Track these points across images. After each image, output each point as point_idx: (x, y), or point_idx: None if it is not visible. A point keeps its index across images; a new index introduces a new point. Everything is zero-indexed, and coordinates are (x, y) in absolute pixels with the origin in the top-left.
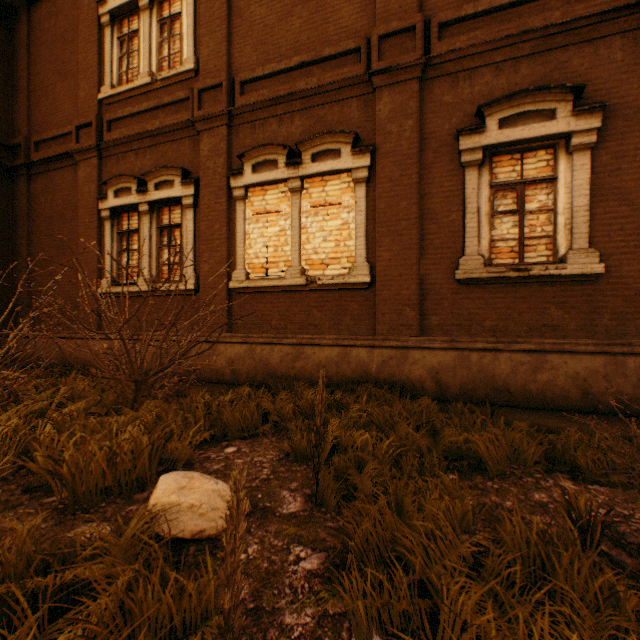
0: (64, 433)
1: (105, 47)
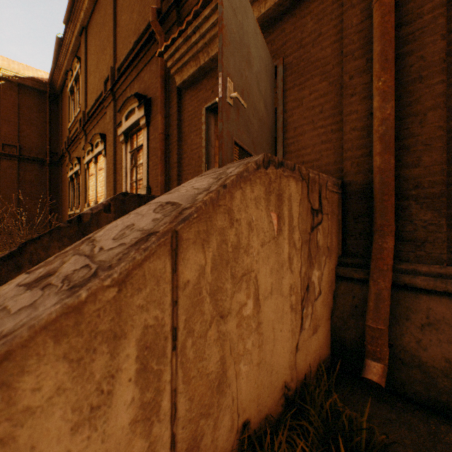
0: None
1: (70, 105)
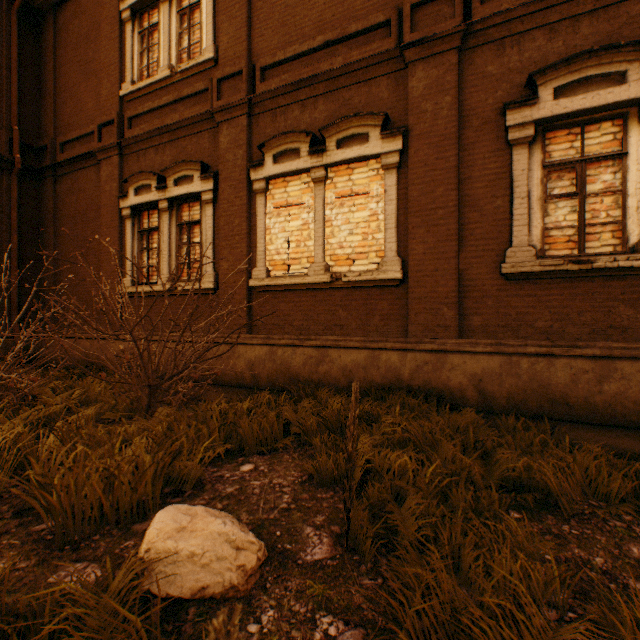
0: (64, 446)
1: (126, 43)
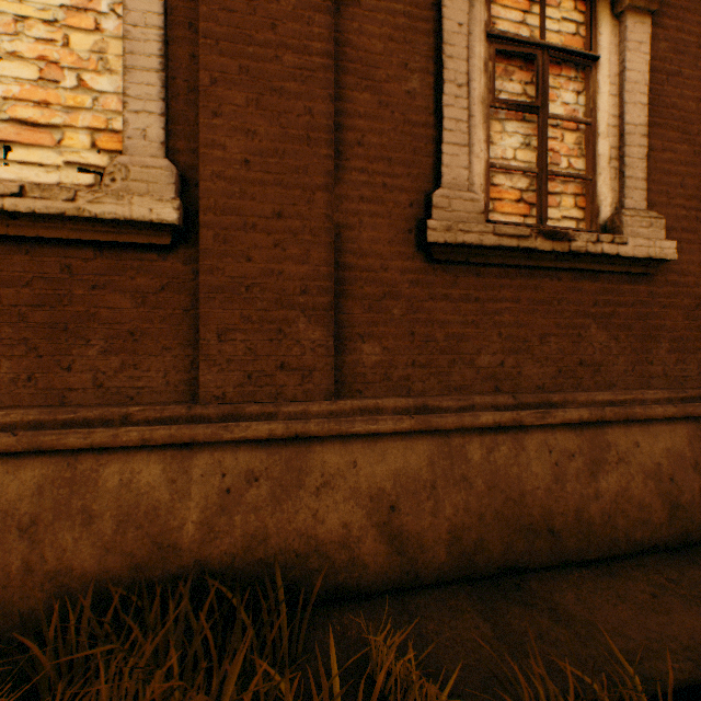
0: None
1: None
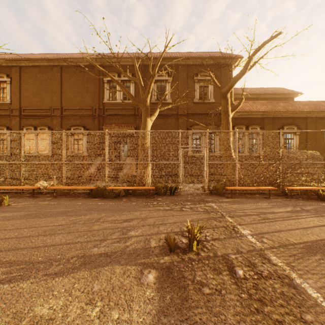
0: None
1: None
